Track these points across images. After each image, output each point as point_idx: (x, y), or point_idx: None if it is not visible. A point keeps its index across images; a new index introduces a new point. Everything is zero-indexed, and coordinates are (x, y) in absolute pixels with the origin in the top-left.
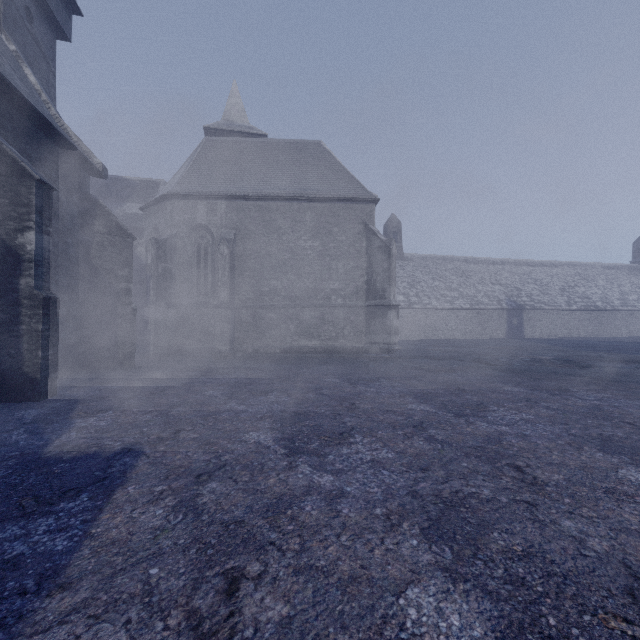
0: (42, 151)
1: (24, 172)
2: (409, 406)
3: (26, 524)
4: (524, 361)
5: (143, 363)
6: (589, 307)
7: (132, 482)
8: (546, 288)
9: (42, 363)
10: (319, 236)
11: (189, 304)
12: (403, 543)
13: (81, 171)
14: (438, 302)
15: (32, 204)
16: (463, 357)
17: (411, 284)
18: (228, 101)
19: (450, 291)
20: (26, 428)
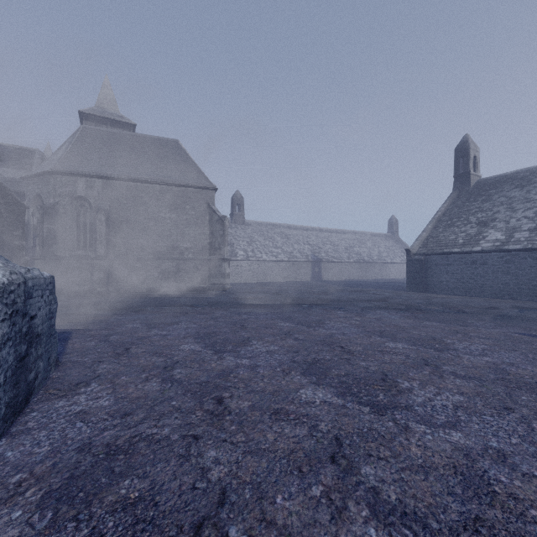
0: None
1: None
2: (216, 312)
3: None
4: (301, 292)
5: None
6: (360, 260)
7: (74, 339)
8: (337, 248)
9: None
10: (176, 210)
11: (70, 256)
12: (186, 340)
13: None
14: (267, 256)
15: None
16: (269, 291)
17: (249, 243)
18: (101, 91)
19: (276, 248)
20: None
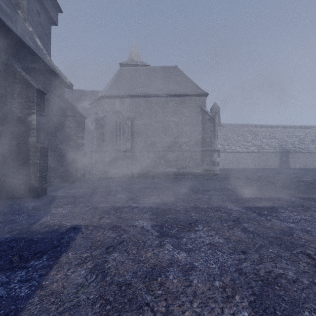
0: (42, 76)
1: (31, 85)
2: (229, 207)
3: (10, 274)
4: (293, 181)
5: (89, 179)
6: None
7: (71, 249)
8: (303, 140)
9: (39, 179)
10: (176, 114)
11: (112, 150)
12: (237, 314)
13: (61, 86)
14: (240, 148)
15: (35, 101)
16: (256, 178)
17: (225, 139)
18: (131, 50)
19: (246, 142)
20: (28, 213)
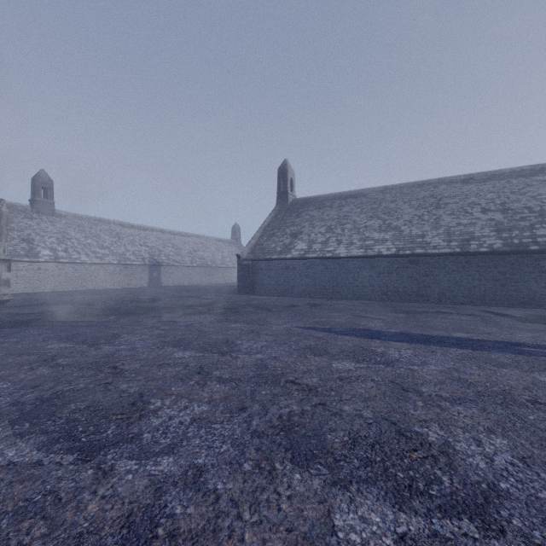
0: None
1: None
2: None
3: None
4: (123, 301)
5: None
6: (203, 265)
7: None
8: (180, 251)
9: None
10: None
11: None
12: None
13: None
14: (88, 257)
15: None
16: (79, 302)
17: (61, 240)
18: None
19: (102, 249)
20: None
